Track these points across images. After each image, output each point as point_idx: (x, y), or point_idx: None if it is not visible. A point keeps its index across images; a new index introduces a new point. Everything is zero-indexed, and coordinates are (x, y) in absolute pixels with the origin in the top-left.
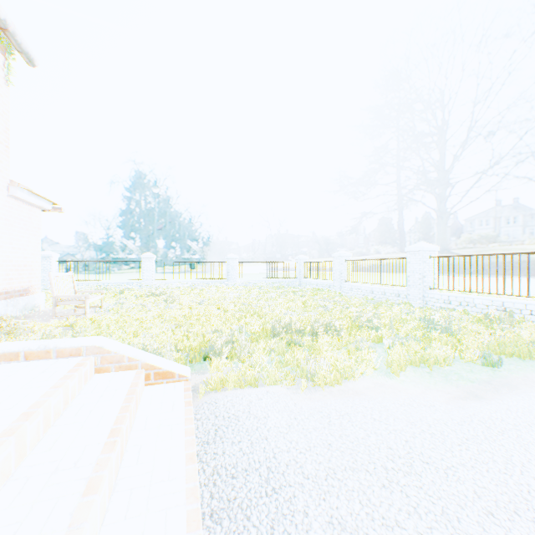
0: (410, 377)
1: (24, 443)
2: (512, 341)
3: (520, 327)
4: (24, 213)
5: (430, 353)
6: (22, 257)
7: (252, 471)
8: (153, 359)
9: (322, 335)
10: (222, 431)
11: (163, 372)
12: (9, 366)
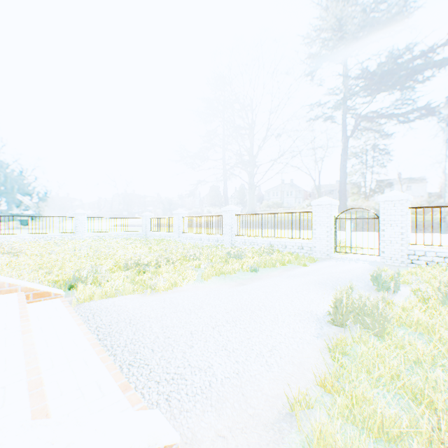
0: (214, 281)
1: None
2: (268, 260)
3: (275, 254)
4: None
5: (226, 268)
6: None
7: (121, 322)
8: (31, 284)
9: (163, 266)
10: (98, 313)
11: (41, 292)
12: None
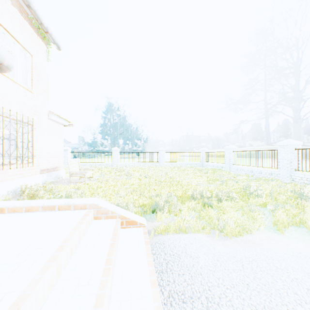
0: (293, 234)
1: (60, 265)
2: None
3: None
4: (55, 127)
5: (306, 217)
6: (54, 150)
7: (195, 299)
8: (125, 212)
9: (224, 200)
10: (171, 265)
11: (130, 221)
12: (51, 213)
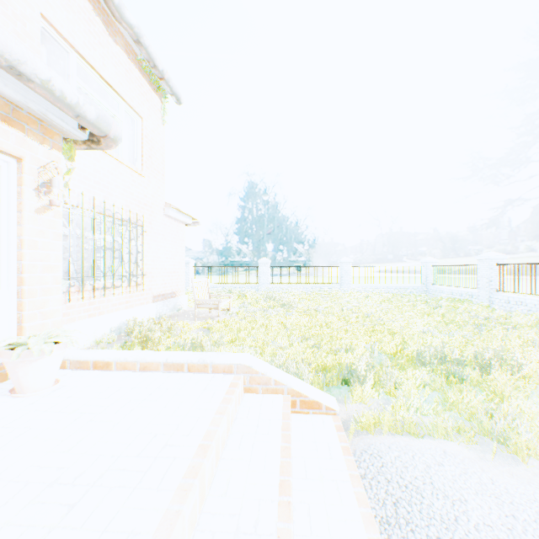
0: None
1: (204, 483)
2: None
3: None
4: (173, 228)
5: None
6: (172, 265)
7: None
8: (297, 384)
9: (493, 370)
10: (405, 510)
11: (309, 401)
12: (177, 376)
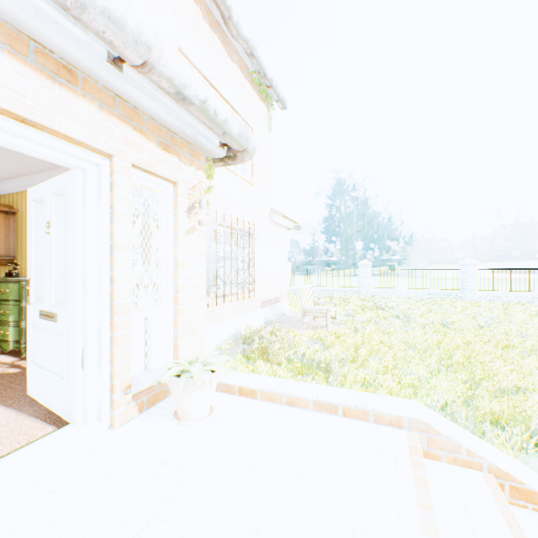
0: None
1: None
2: None
3: None
4: (277, 234)
5: None
6: (276, 270)
7: None
8: (500, 458)
9: None
10: None
11: (525, 490)
12: (332, 421)
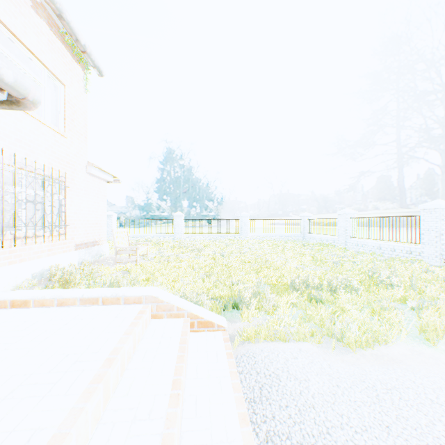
0: None
1: (108, 388)
2: None
3: None
4: (96, 185)
5: None
6: (94, 217)
7: None
8: (196, 309)
9: (340, 292)
10: (267, 391)
11: (204, 321)
12: (92, 309)
